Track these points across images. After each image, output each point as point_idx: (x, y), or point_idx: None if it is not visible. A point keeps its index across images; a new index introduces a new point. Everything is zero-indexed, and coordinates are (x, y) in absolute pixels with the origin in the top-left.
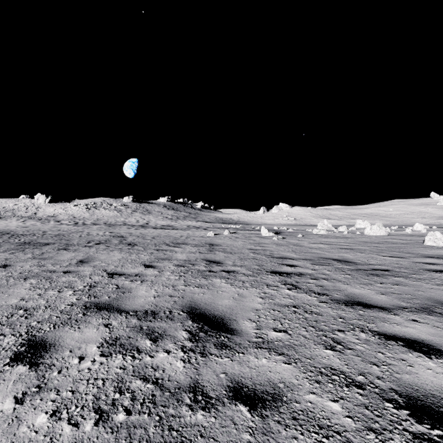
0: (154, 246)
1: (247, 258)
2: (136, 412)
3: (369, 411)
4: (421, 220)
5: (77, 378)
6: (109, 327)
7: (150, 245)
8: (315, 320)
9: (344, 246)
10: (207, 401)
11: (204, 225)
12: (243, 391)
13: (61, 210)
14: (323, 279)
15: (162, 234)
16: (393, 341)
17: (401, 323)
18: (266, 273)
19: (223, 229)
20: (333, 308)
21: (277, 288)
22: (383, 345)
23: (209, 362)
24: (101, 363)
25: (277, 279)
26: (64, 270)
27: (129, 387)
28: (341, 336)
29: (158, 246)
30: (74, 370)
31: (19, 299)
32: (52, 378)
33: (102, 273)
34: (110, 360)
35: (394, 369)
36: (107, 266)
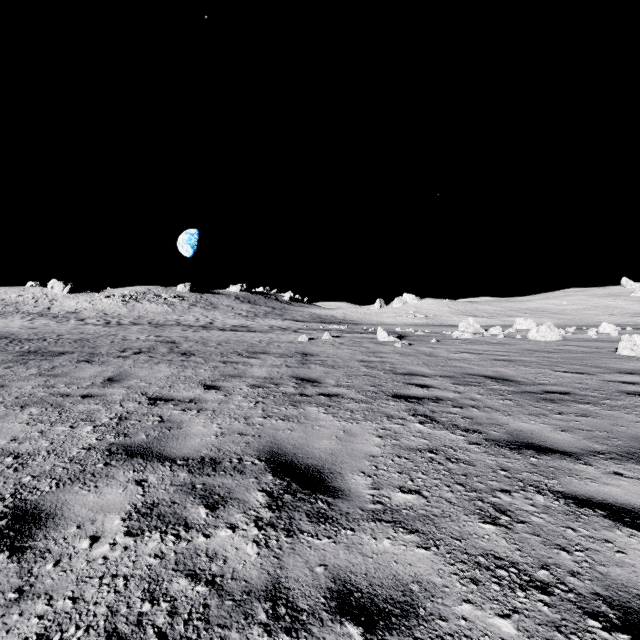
0: (219, 357)
1: (357, 375)
2: (175, 637)
3: (563, 635)
4: (608, 318)
5: (83, 575)
6: (143, 486)
7: (214, 355)
8: (463, 473)
9: (499, 356)
10: (294, 617)
11: (294, 326)
12: (353, 598)
13: (86, 303)
14: (472, 407)
15: (232, 338)
16: (588, 509)
17: (598, 478)
18: (385, 397)
19: (321, 331)
20: (491, 453)
21: (404, 421)
22: (574, 515)
23: (298, 545)
24: (125, 548)
25: (402, 407)
26: (83, 394)
27: (168, 590)
28: (506, 501)
29: (226, 356)
30: (80, 560)
31: (9, 439)
32: (44, 575)
33: (139, 398)
34: (140, 543)
35: (595, 558)
36: (148, 386)
